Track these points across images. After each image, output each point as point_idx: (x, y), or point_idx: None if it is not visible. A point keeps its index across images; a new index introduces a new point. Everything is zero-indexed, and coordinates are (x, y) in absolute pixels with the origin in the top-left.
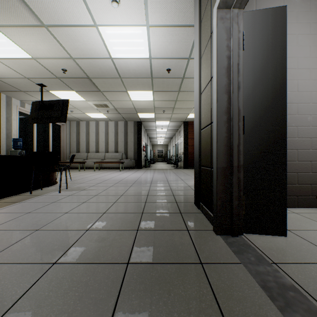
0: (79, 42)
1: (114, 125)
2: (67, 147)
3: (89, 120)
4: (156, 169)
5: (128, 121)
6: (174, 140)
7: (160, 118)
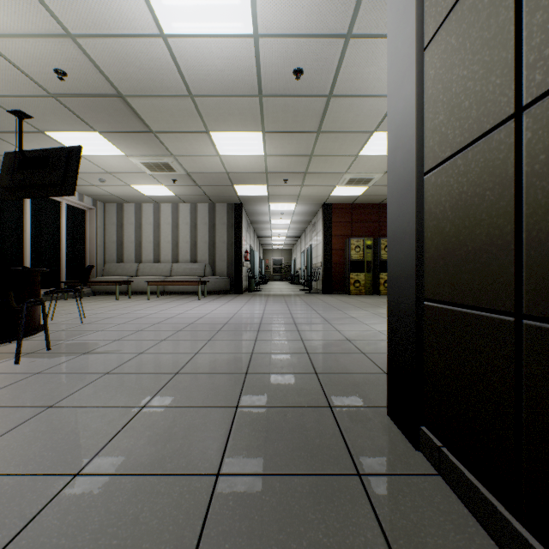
0: None
1: (189, 209)
2: (99, 253)
3: (142, 201)
4: (271, 295)
5: (215, 202)
6: (303, 241)
7: (278, 196)
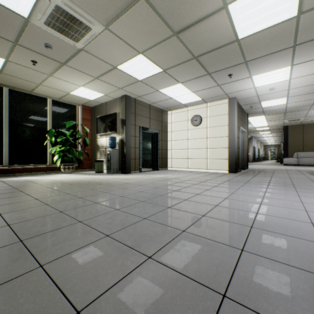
0: None
1: None
2: None
3: None
4: None
5: None
6: None
7: None
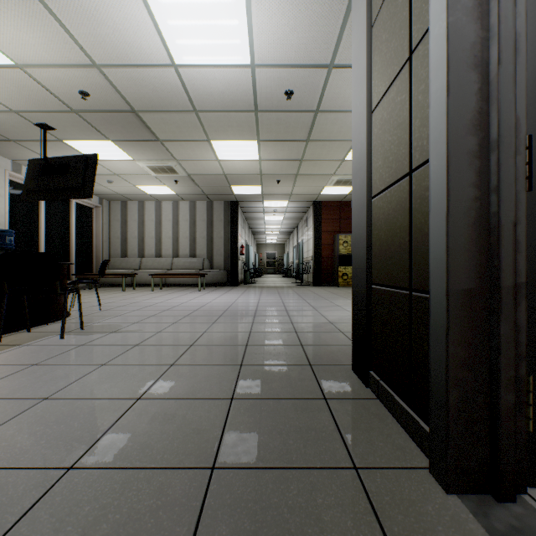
0: (106, 27)
1: (188, 207)
2: (105, 248)
3: (145, 199)
4: (265, 287)
5: (213, 200)
6: (295, 236)
7: (272, 195)
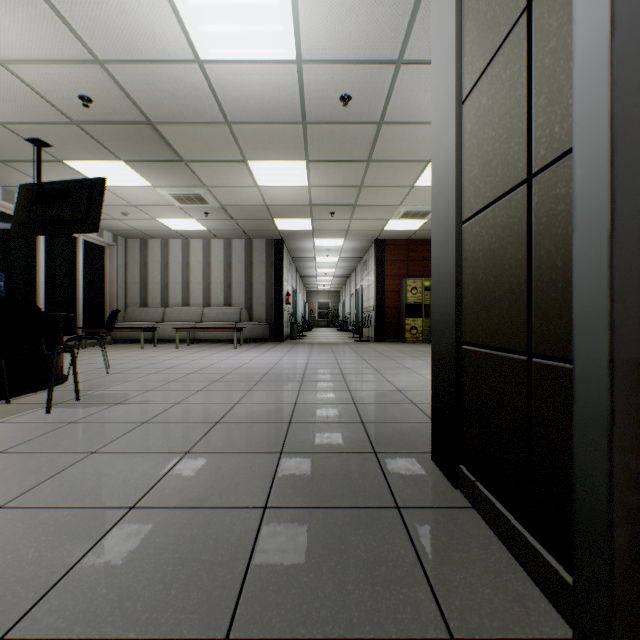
0: (107, 8)
1: (222, 246)
2: (120, 296)
3: (169, 236)
4: (316, 344)
5: (253, 237)
6: (353, 282)
7: (324, 231)
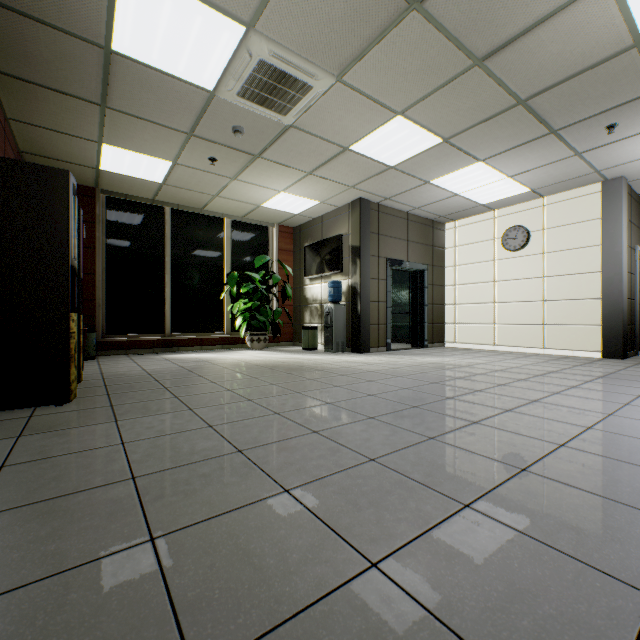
0: None
1: None
2: None
3: None
4: None
5: None
6: None
7: None
